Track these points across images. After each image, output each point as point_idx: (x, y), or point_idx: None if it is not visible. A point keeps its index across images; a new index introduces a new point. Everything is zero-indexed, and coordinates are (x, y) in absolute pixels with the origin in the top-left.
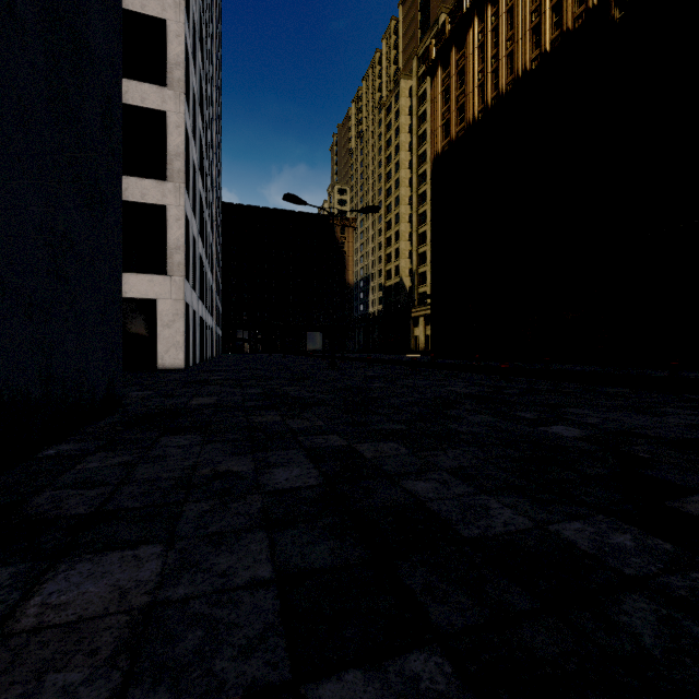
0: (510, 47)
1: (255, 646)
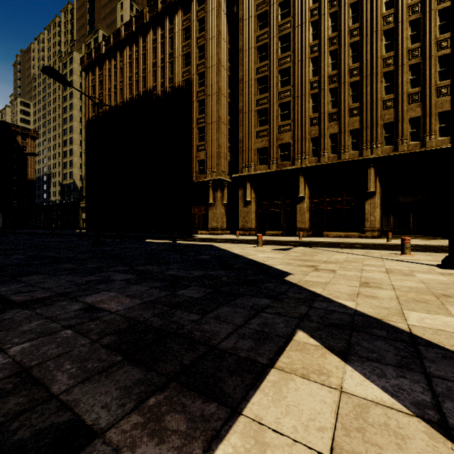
0: (121, 86)
1: None
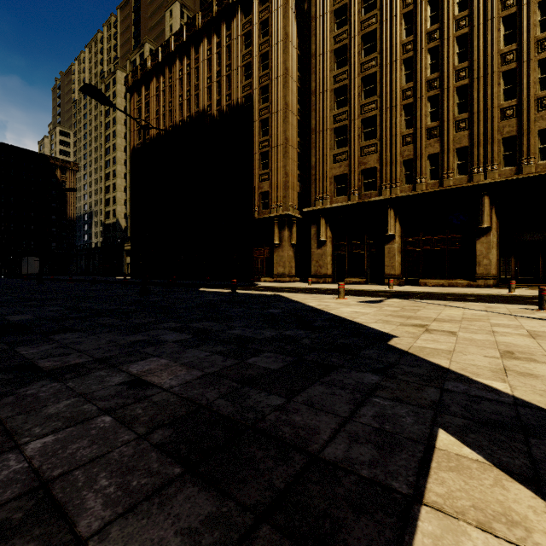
0: (171, 107)
1: (4, 301)
